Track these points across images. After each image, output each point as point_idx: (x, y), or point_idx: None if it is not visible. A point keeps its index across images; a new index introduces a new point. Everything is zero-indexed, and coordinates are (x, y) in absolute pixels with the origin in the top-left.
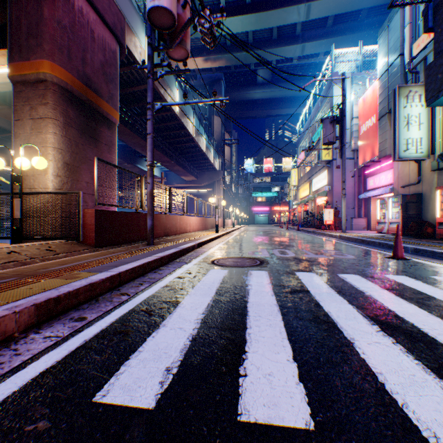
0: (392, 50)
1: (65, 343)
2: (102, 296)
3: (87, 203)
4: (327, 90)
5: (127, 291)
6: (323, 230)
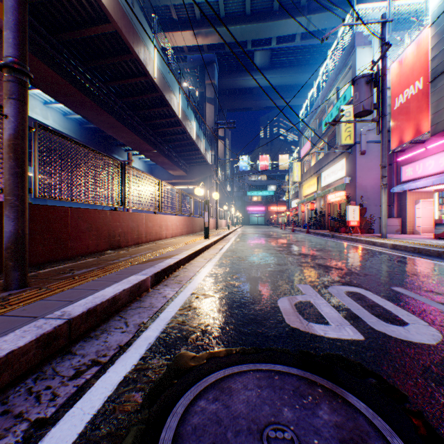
0: None
1: None
2: None
3: None
4: (346, 57)
5: None
6: (347, 234)
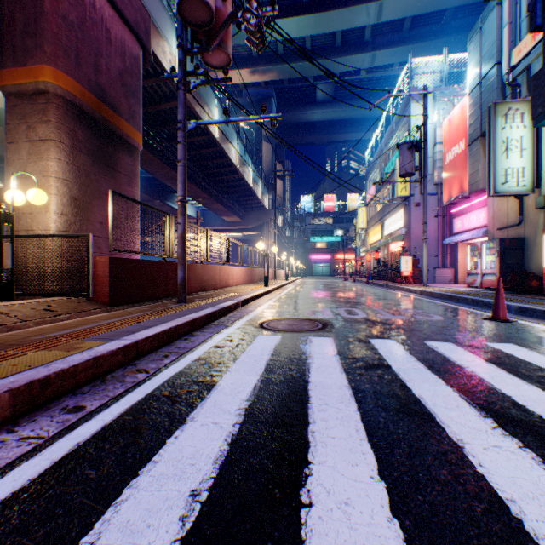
0: (486, 57)
1: (48, 448)
2: (111, 374)
3: (101, 250)
4: (403, 109)
5: (146, 367)
6: (399, 284)
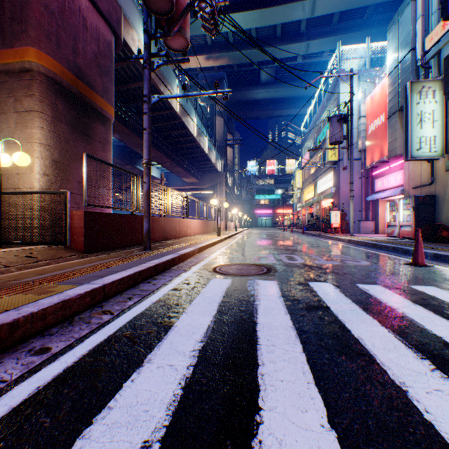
0: (403, 44)
1: (8, 393)
2: (78, 315)
3: (79, 205)
4: (333, 88)
5: (111, 308)
6: (330, 234)
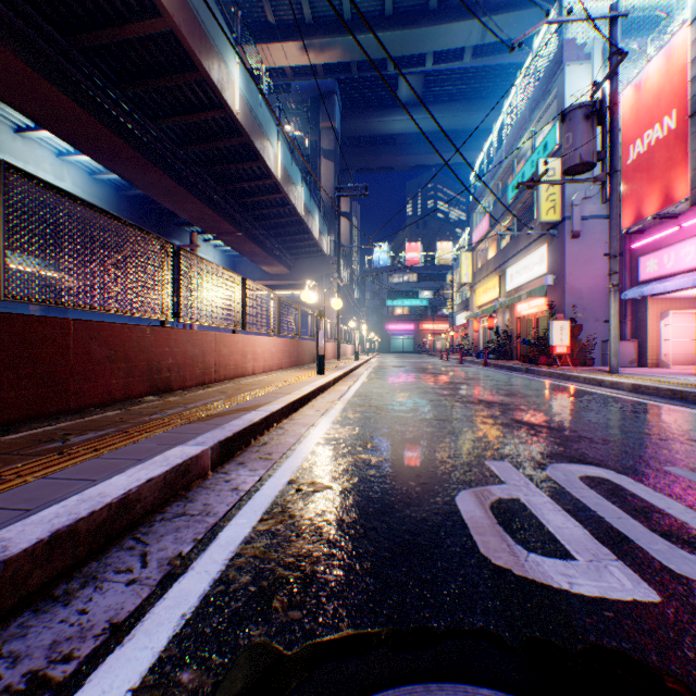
0: None
1: None
2: None
3: None
4: (547, 81)
5: None
6: (551, 367)
